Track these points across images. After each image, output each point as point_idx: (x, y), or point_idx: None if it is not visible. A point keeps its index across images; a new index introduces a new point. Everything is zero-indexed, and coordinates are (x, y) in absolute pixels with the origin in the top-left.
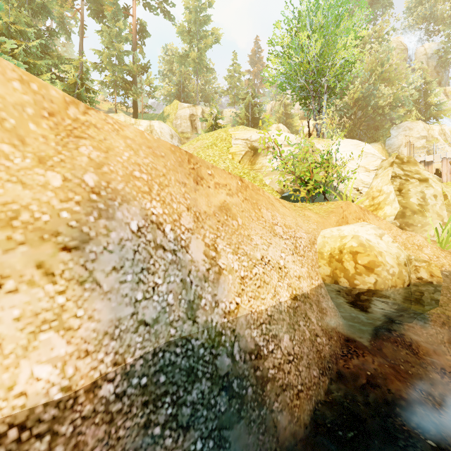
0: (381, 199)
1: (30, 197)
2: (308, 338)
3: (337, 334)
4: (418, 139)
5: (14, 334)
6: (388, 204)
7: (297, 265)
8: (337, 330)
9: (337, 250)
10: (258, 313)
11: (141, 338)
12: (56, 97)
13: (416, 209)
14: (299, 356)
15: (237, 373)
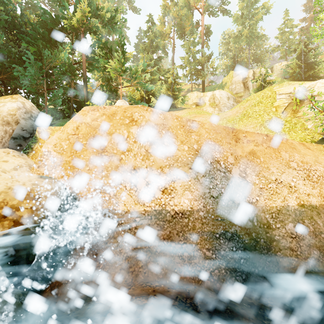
0: None
1: (180, 154)
2: (311, 231)
3: None
4: None
5: (180, 190)
6: None
7: (307, 187)
8: None
9: None
10: (270, 207)
11: (211, 201)
12: (184, 120)
13: None
14: (300, 237)
15: (255, 230)
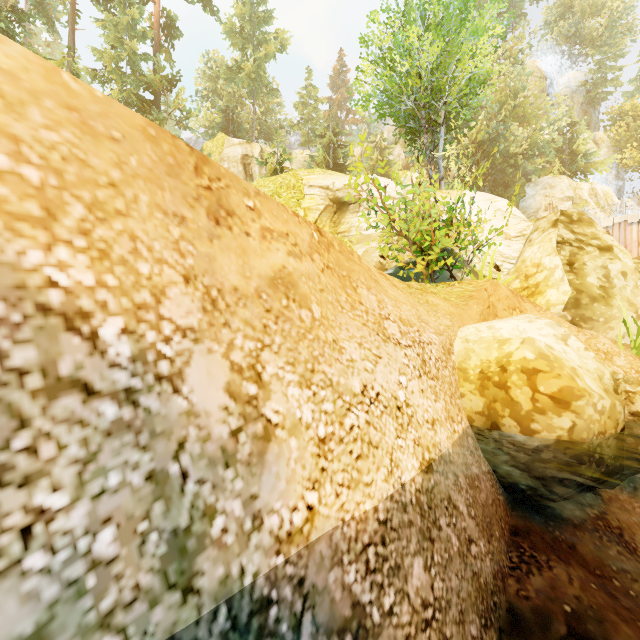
0: (540, 278)
1: None
2: (456, 552)
3: (499, 524)
4: (563, 201)
5: None
6: (552, 285)
7: (427, 397)
8: (498, 515)
9: (494, 365)
10: (358, 521)
11: None
12: None
13: (597, 294)
14: (443, 601)
15: None
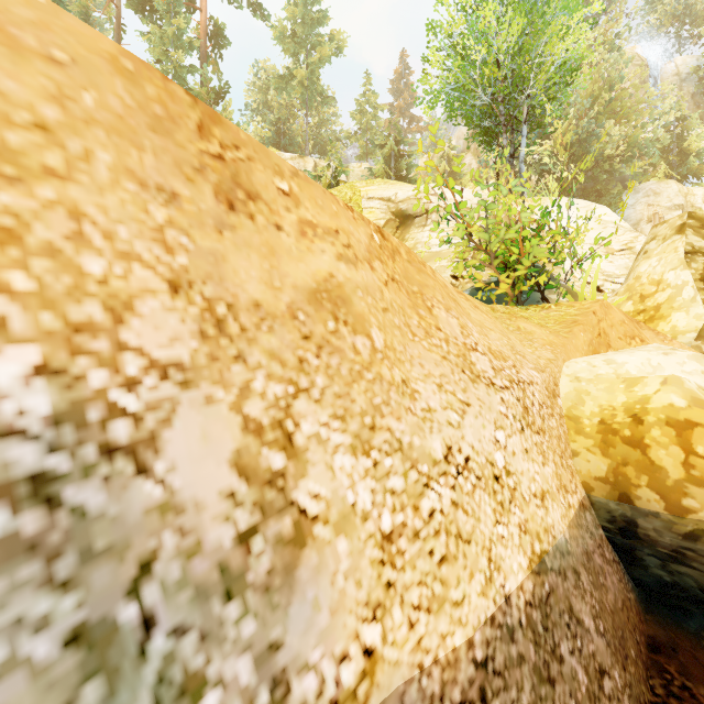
0: (662, 298)
1: None
2: (585, 695)
3: (633, 636)
4: (670, 211)
5: None
6: (679, 307)
7: (533, 460)
8: (631, 622)
9: (622, 414)
10: (443, 665)
11: None
12: None
13: None
14: None
15: None
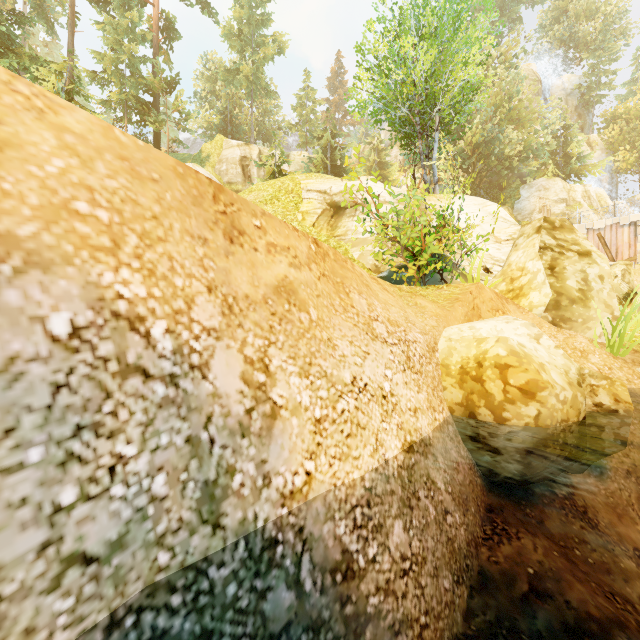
0: (524, 281)
1: None
2: (433, 520)
3: (475, 501)
4: (556, 203)
5: None
6: (535, 288)
7: (411, 389)
8: (475, 494)
9: (472, 361)
10: (347, 486)
11: (70, 599)
12: None
13: (576, 297)
14: (420, 557)
15: (307, 620)
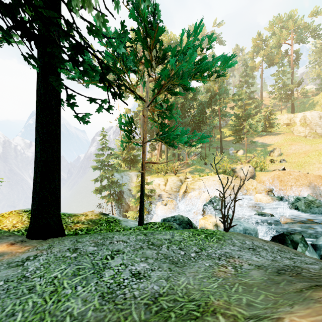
0: None
1: (304, 182)
2: None
3: None
4: None
5: (305, 191)
6: None
7: None
8: None
9: None
10: None
11: (314, 194)
12: (305, 174)
13: None
14: None
15: None
